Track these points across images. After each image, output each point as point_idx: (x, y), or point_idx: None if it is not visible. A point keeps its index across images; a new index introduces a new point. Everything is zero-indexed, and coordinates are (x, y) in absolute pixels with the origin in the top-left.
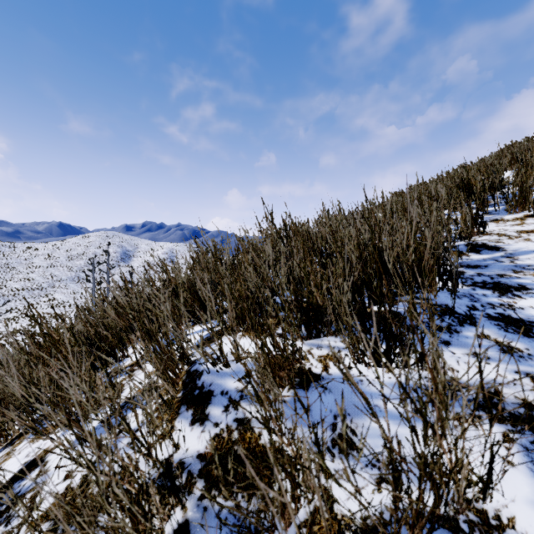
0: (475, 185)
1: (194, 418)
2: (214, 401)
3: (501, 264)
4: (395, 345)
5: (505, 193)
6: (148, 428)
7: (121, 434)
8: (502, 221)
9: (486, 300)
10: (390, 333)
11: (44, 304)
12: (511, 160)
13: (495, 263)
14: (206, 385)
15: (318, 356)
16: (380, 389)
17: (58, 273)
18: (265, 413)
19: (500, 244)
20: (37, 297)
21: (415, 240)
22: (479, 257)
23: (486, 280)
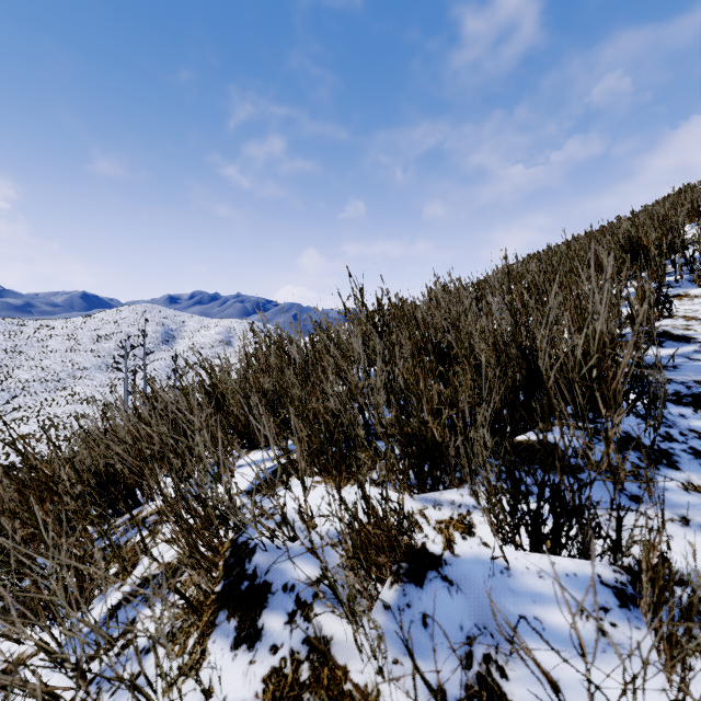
0: (647, 246)
1: (239, 635)
2: (271, 603)
3: (698, 363)
4: (571, 523)
5: (689, 258)
6: (159, 667)
7: (125, 652)
8: (688, 297)
9: (686, 425)
10: (563, 505)
11: (62, 399)
12: (690, 210)
13: (687, 362)
14: (260, 571)
15: (436, 522)
16: (538, 585)
17: (81, 359)
18: (355, 639)
19: (690, 332)
20: (52, 391)
21: (586, 339)
22: (661, 352)
23: (679, 391)
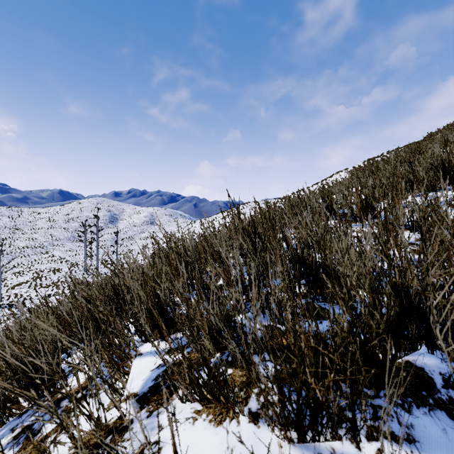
0: None
1: None
2: None
3: None
4: None
5: None
6: None
7: None
8: None
9: None
10: None
11: (45, 260)
12: None
13: None
14: None
15: None
16: None
17: (57, 233)
18: None
19: None
20: (39, 254)
21: None
22: None
23: None
